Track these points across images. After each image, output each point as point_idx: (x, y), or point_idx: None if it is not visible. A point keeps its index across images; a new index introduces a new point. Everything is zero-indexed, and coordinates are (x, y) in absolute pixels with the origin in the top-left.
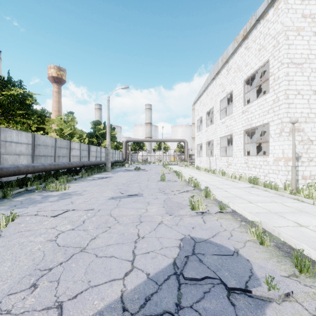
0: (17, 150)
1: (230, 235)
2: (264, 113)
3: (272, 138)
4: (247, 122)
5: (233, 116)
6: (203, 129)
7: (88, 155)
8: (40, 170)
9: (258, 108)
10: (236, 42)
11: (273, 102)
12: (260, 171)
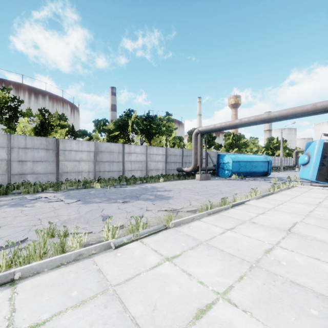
0: None
1: None
2: None
3: None
4: None
5: None
6: None
7: None
8: None
9: None
10: None
11: None
12: None
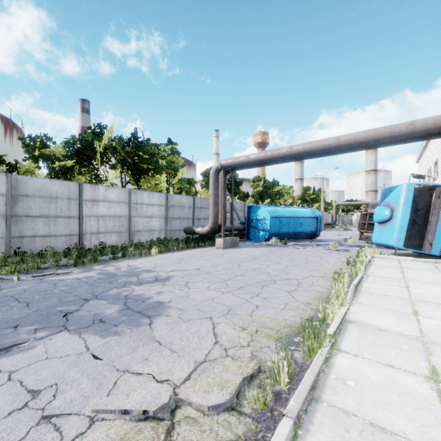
0: None
1: None
2: None
3: None
4: None
5: None
6: None
7: None
8: None
9: None
10: None
11: None
12: None
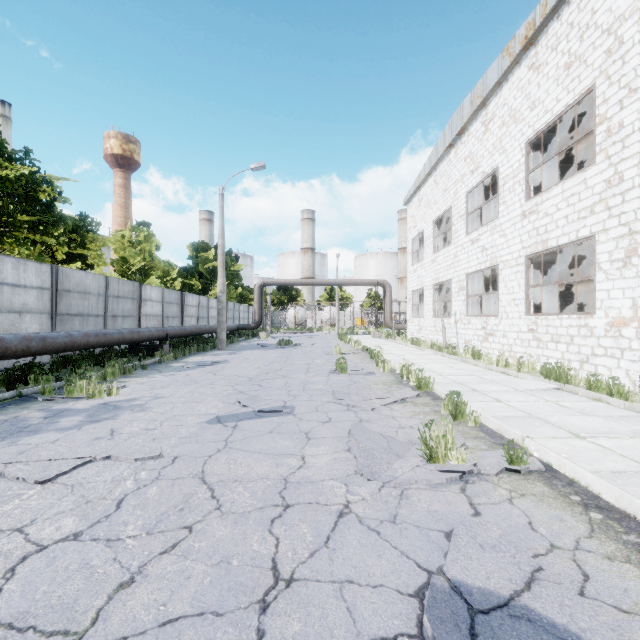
0: (15, 303)
1: (582, 575)
2: (580, 213)
3: (604, 271)
4: (535, 236)
5: (498, 225)
6: (426, 258)
7: (180, 314)
8: (61, 346)
9: (566, 202)
10: (507, 57)
11: (605, 186)
12: (570, 349)
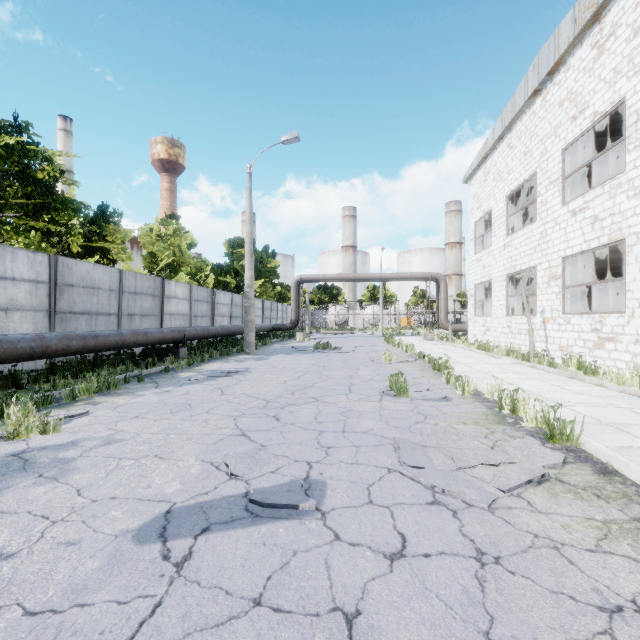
0: None
1: None
2: None
3: None
4: None
5: (626, 181)
6: (495, 243)
7: (210, 313)
8: (25, 353)
9: None
10: None
11: None
12: None
